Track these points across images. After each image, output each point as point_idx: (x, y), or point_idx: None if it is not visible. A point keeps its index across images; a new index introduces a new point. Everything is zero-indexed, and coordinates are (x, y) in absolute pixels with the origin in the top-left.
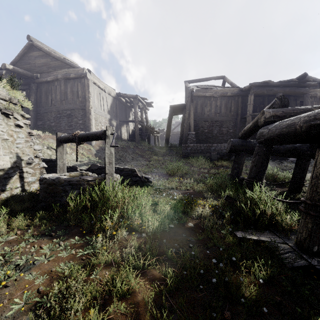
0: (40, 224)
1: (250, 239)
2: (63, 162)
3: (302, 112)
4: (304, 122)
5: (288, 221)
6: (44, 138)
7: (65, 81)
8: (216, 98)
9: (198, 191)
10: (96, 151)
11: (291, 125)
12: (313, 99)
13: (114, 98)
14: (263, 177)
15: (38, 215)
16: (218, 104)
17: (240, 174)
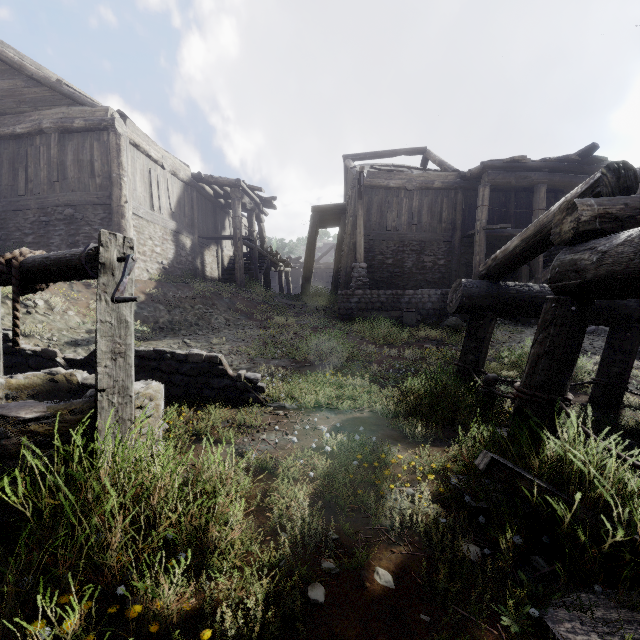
0: None
1: None
2: None
3: None
4: None
5: None
6: None
7: (60, 136)
8: (410, 192)
9: (385, 415)
10: (138, 306)
11: None
12: None
13: (186, 184)
14: (568, 385)
15: None
16: (414, 205)
17: (482, 365)
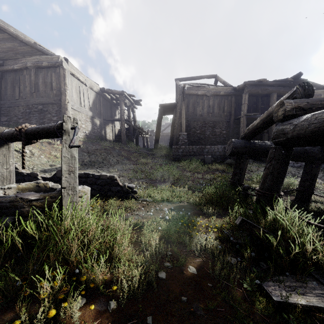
0: None
1: (297, 306)
2: (8, 168)
3: None
4: None
5: None
6: None
7: (36, 70)
8: (208, 97)
9: (194, 204)
10: None
11: None
12: None
13: (97, 93)
14: (281, 188)
15: None
16: (210, 103)
17: (242, 181)
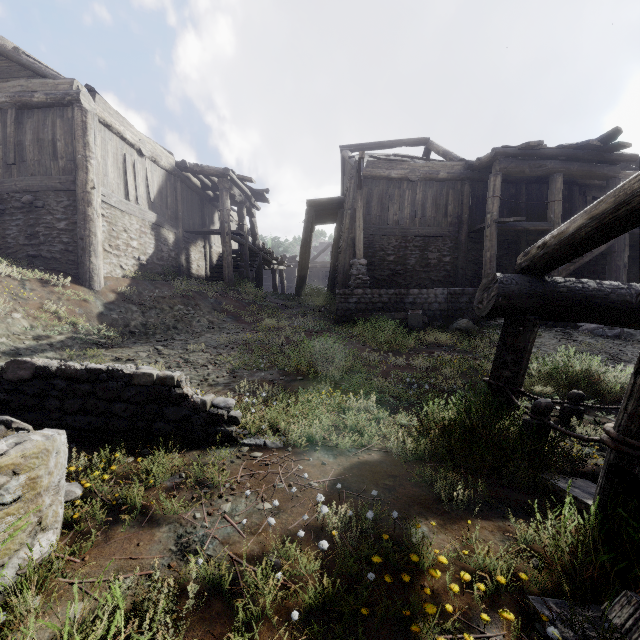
0: None
1: None
2: None
3: None
4: None
5: None
6: None
7: (18, 112)
8: (413, 183)
9: (402, 458)
10: (105, 306)
11: None
12: None
13: (169, 173)
14: None
15: None
16: (418, 197)
17: (520, 383)
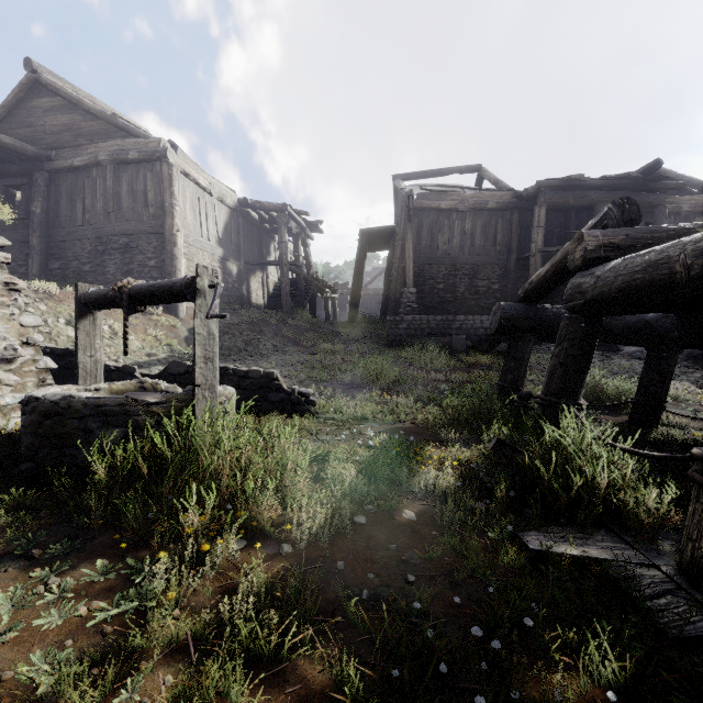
0: (8, 522)
1: (563, 556)
2: (94, 356)
3: (672, 236)
4: (698, 254)
5: (654, 504)
6: (61, 300)
7: (115, 167)
8: (463, 213)
9: (425, 426)
10: (189, 332)
11: (660, 264)
12: (673, 218)
13: (232, 210)
14: (581, 392)
15: (6, 498)
16: (467, 226)
17: (521, 384)
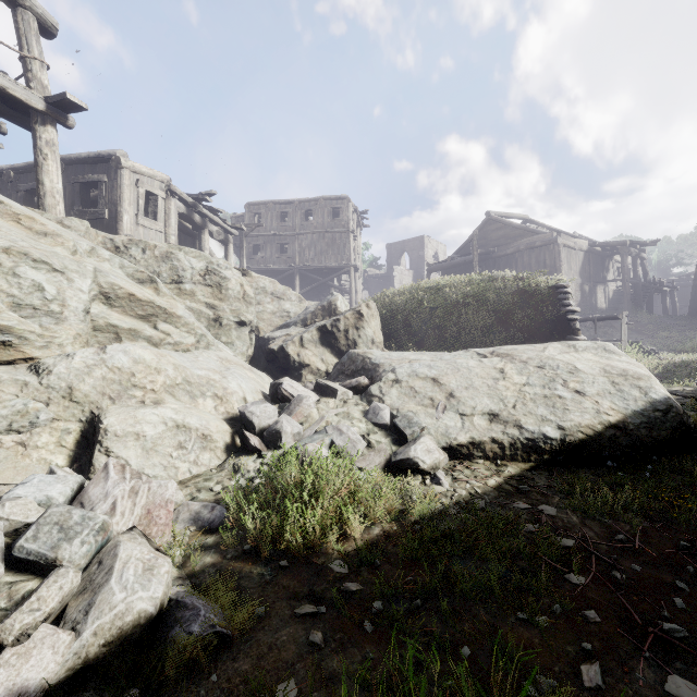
0: None
1: None
2: None
3: None
4: None
5: None
6: None
7: (528, 251)
8: None
9: None
10: None
11: None
12: None
13: (585, 252)
14: None
15: None
16: None
17: None
